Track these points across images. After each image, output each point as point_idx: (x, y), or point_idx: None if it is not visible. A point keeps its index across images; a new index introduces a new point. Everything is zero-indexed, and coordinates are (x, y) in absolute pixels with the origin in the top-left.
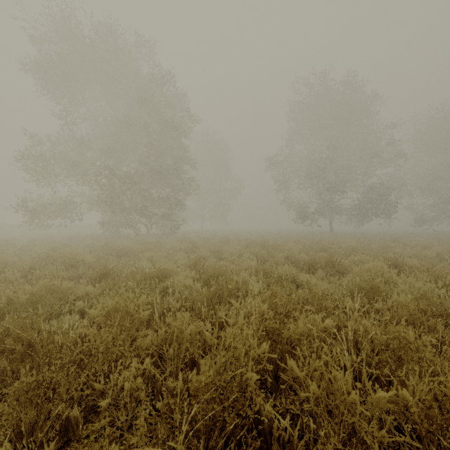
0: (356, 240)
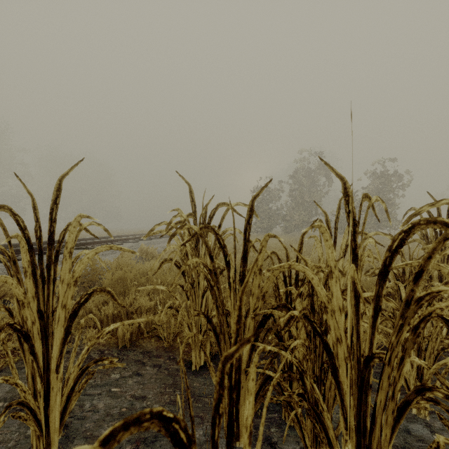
0: None
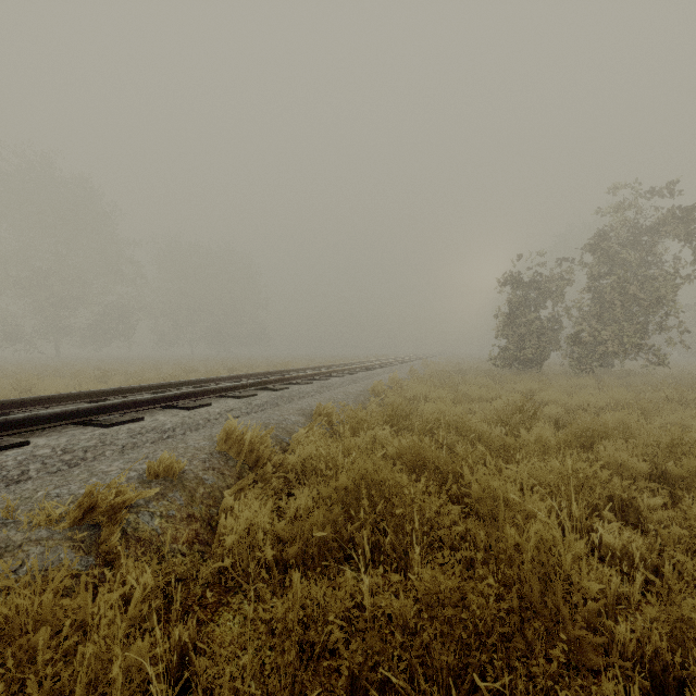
0: (86, 363)
